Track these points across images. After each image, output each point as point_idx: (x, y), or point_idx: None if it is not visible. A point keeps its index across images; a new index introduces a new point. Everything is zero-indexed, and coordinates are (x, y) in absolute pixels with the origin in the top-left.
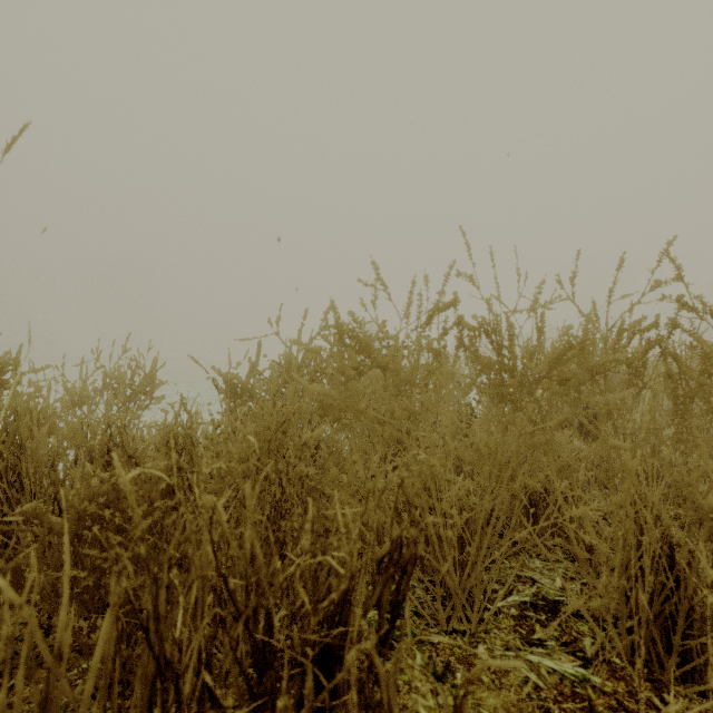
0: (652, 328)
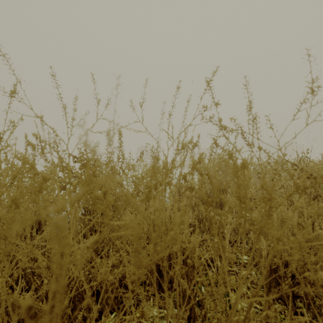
0: (195, 145)
